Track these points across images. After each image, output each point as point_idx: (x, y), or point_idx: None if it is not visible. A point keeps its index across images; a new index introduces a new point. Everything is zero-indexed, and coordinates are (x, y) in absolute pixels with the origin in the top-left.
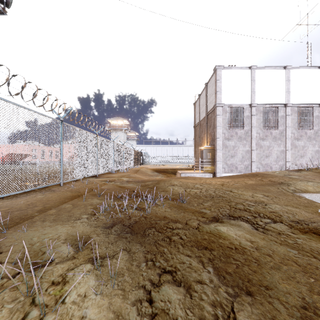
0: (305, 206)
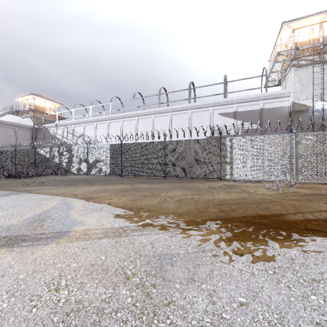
0: None
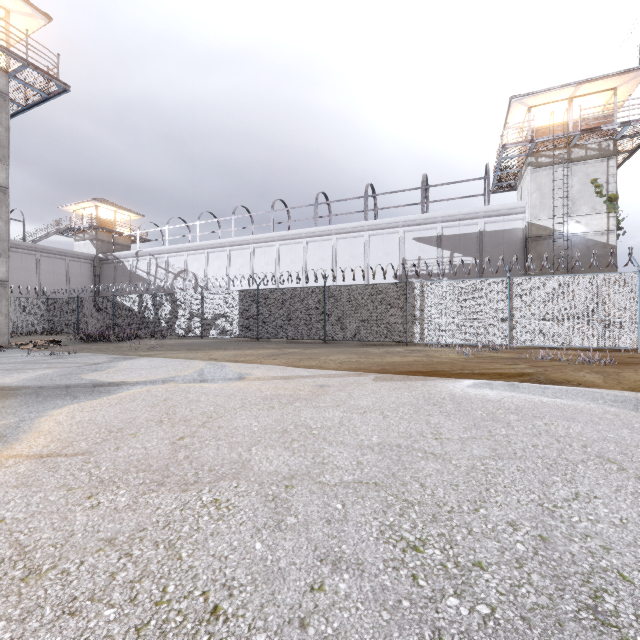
0: (633, 389)
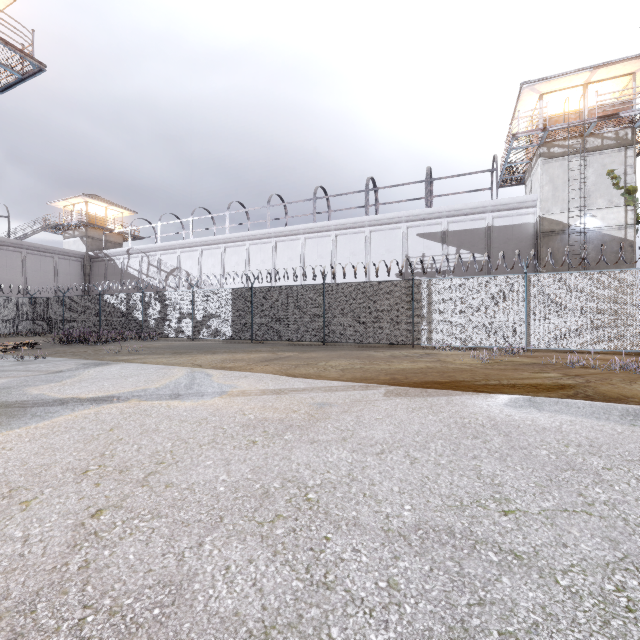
0: None
